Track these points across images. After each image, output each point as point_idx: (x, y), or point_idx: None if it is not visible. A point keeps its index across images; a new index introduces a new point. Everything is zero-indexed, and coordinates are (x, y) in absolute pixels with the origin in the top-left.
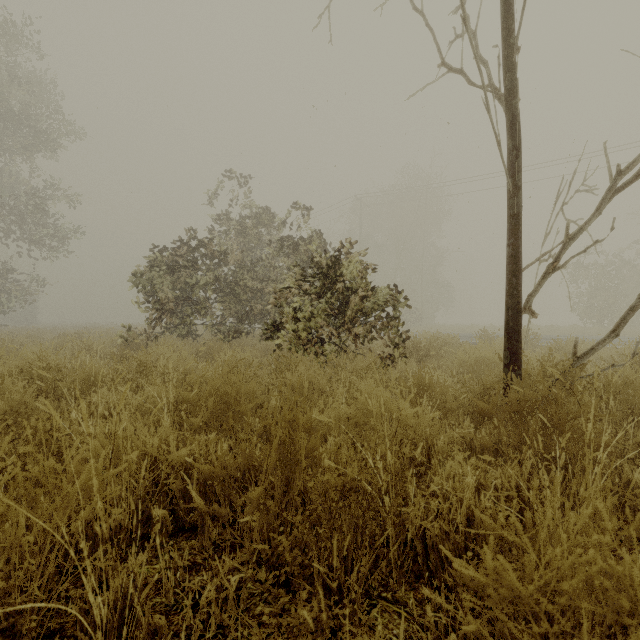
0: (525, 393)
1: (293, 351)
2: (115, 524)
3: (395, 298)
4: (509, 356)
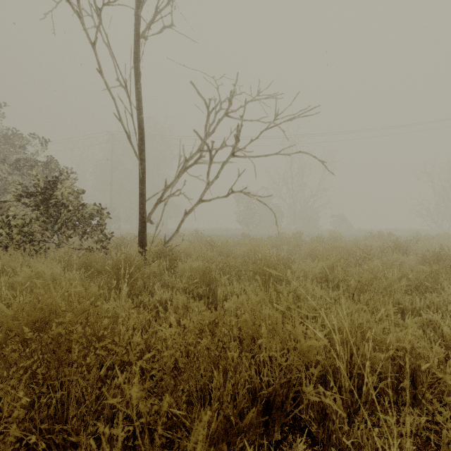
0: (117, 259)
1: None
2: None
3: (99, 211)
4: (139, 244)
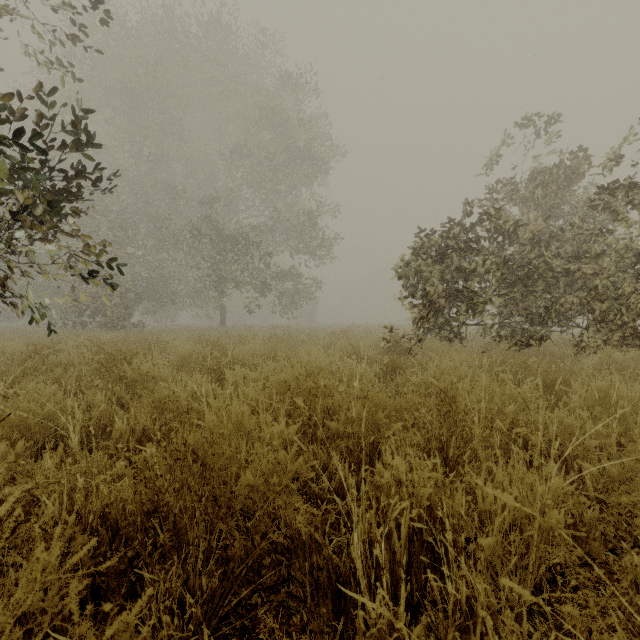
0: None
1: None
2: None
3: None
4: None
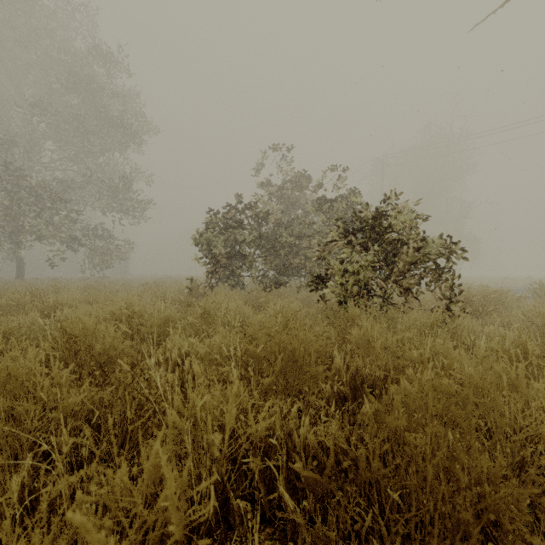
0: None
1: (340, 303)
2: (194, 514)
3: (450, 249)
4: None
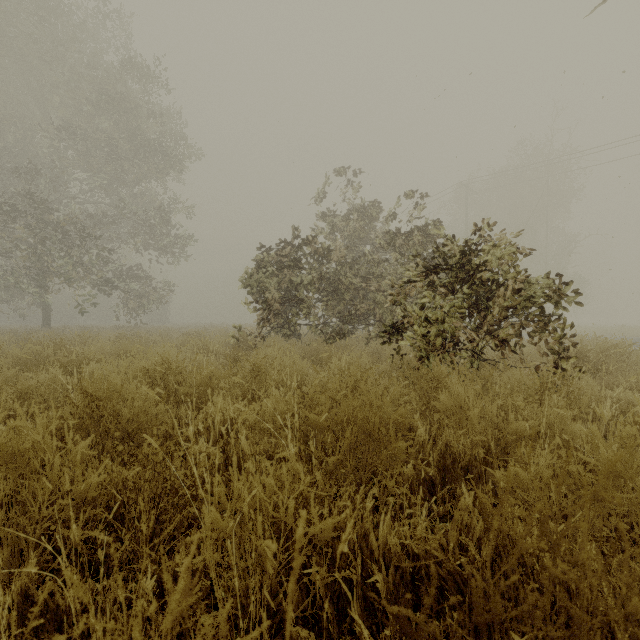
0: None
1: (420, 358)
2: None
3: (560, 291)
4: None
